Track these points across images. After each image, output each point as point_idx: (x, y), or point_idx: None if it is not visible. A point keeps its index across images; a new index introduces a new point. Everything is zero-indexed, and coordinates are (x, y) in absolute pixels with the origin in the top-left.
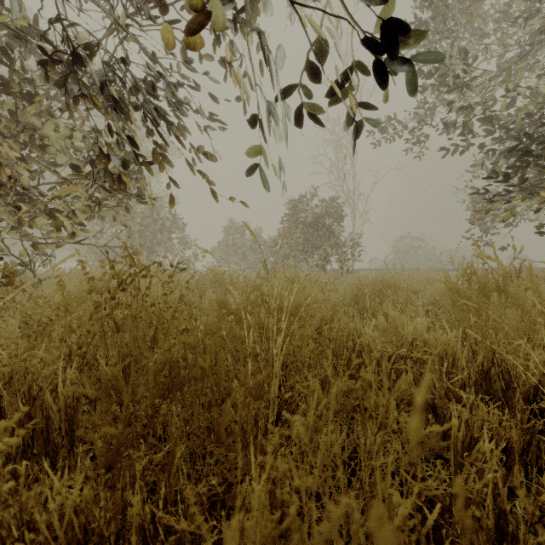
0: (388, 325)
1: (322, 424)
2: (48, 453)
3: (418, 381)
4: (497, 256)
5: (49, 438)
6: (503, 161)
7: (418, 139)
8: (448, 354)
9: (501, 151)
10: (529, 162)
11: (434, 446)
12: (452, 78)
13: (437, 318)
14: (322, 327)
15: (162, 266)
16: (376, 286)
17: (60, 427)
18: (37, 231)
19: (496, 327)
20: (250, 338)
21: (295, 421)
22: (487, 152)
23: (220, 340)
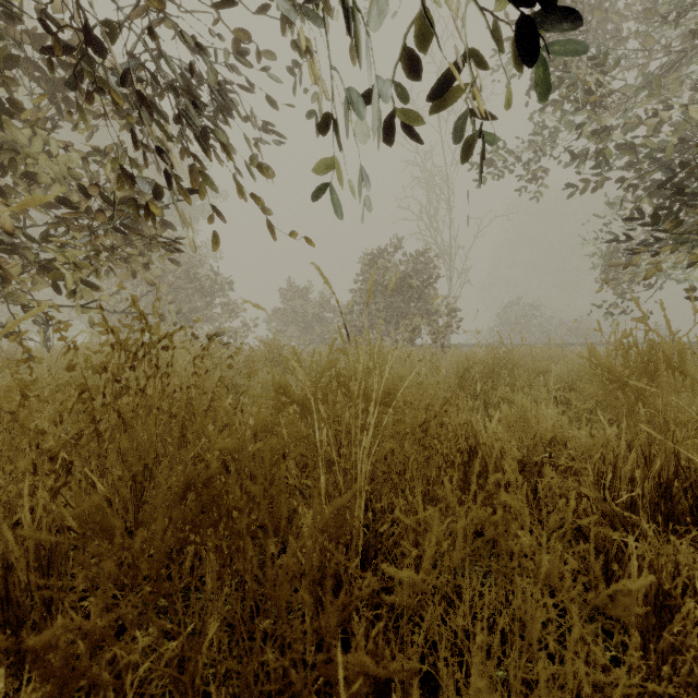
0: (515, 418)
1: (443, 580)
2: (9, 621)
3: (567, 499)
4: (669, 321)
5: (10, 599)
6: (647, 202)
7: (536, 174)
8: (605, 460)
9: (644, 189)
10: (682, 202)
11: (625, 615)
12: (583, 93)
13: (567, 408)
14: (428, 421)
15: (199, 338)
16: (487, 365)
17: (28, 579)
18: (37, 294)
19: (666, 420)
20: (323, 439)
21: (401, 579)
22: (626, 191)
23: (279, 443)
